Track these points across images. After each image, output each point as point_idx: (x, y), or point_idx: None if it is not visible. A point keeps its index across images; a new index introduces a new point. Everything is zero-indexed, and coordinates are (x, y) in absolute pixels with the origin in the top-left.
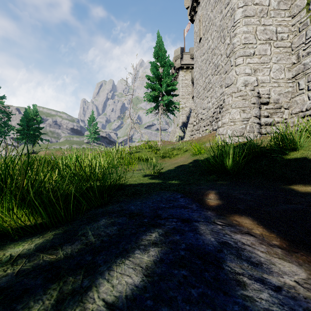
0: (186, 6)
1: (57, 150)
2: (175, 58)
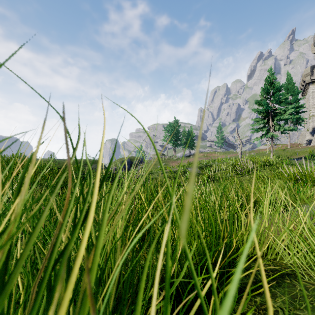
0: (313, 52)
1: (207, 153)
2: (304, 76)
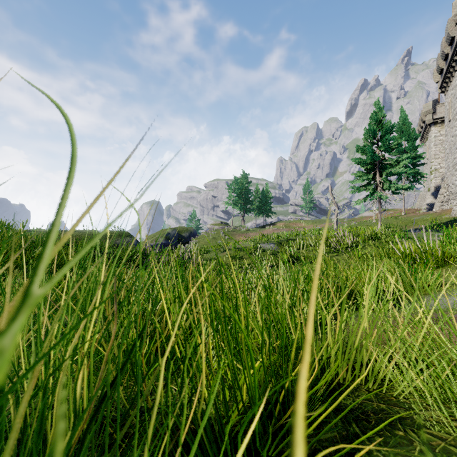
0: (436, 81)
1: (290, 222)
2: (424, 114)
